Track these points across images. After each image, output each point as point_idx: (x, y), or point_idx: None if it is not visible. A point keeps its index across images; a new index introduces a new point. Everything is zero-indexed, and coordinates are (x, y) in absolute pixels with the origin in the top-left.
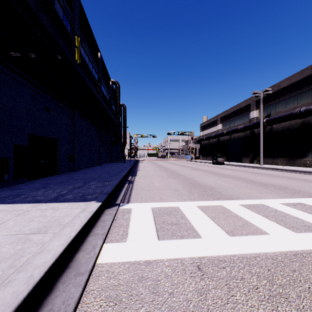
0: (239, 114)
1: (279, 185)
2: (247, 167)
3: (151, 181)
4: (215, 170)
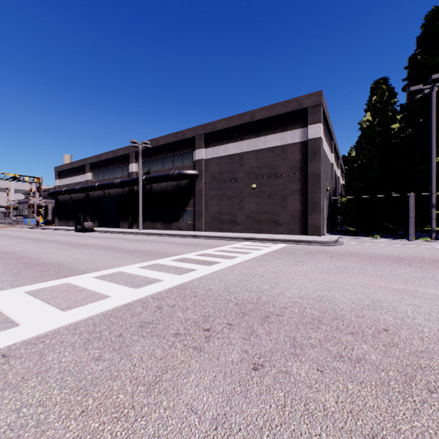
0: (116, 164)
1: (147, 250)
2: (124, 233)
3: None
4: (77, 240)
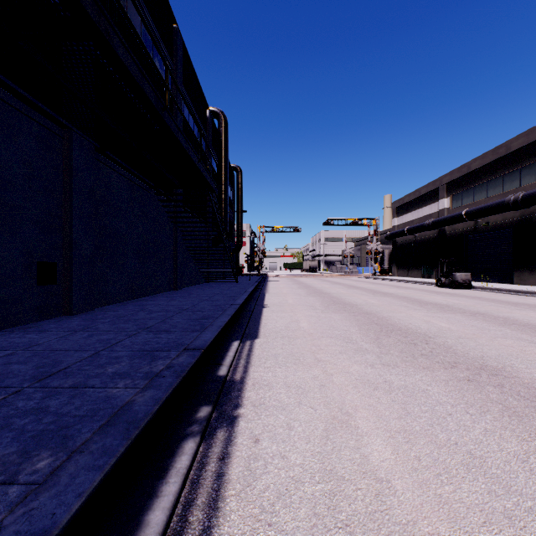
0: (503, 169)
1: None
2: None
3: (329, 392)
4: (488, 309)
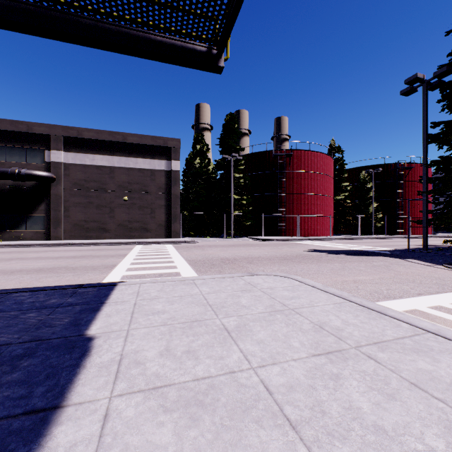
0: None
1: (81, 255)
2: None
3: None
4: None
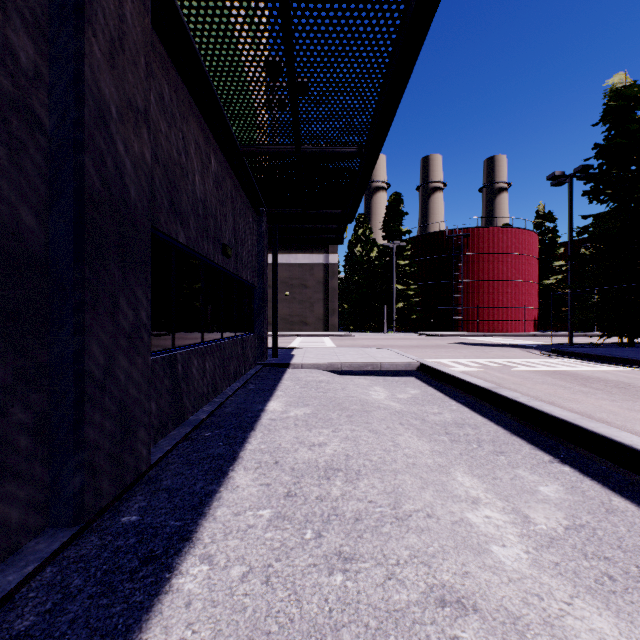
0: None
1: None
2: None
3: None
4: None
